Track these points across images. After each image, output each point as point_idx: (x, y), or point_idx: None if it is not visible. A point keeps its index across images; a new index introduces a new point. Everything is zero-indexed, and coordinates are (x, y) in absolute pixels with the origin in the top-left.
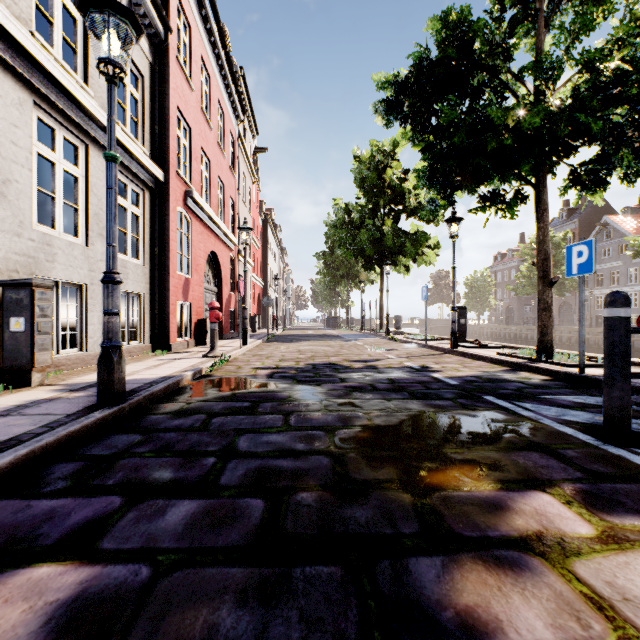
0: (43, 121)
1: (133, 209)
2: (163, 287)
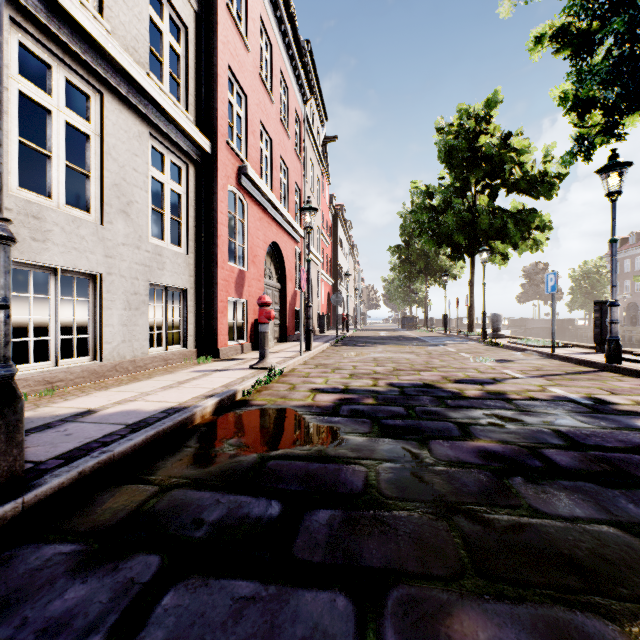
0: (31, 51)
1: (173, 185)
2: (210, 280)
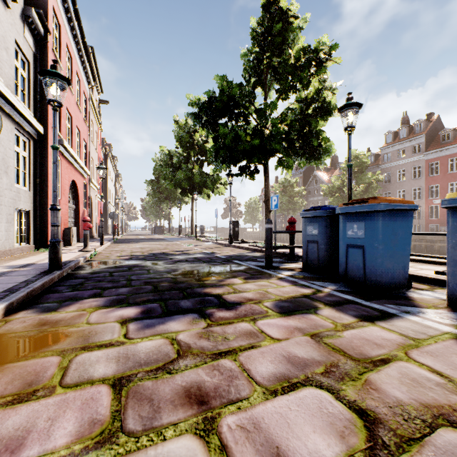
0: None
1: (23, 153)
2: (43, 206)
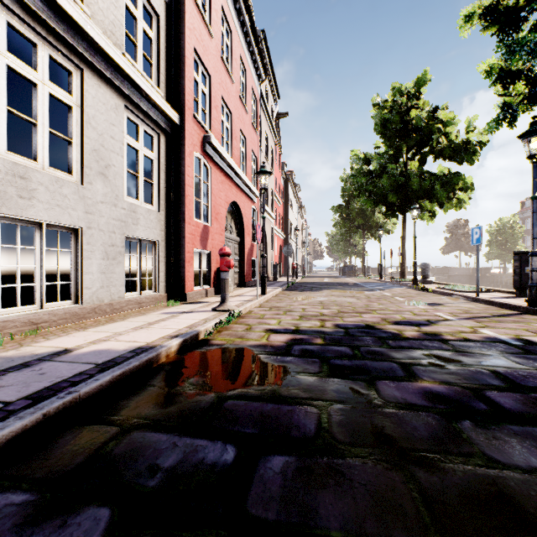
0: (18, 31)
1: (146, 152)
2: (179, 234)
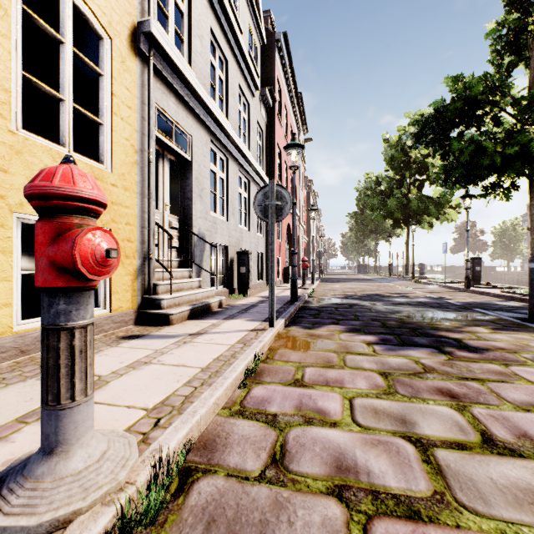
0: (239, 176)
1: None
2: None
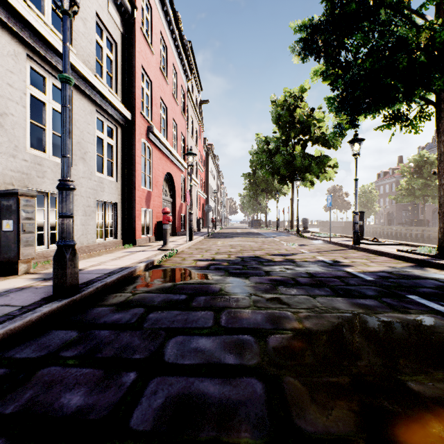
0: (36, 70)
1: (108, 140)
2: (131, 198)
